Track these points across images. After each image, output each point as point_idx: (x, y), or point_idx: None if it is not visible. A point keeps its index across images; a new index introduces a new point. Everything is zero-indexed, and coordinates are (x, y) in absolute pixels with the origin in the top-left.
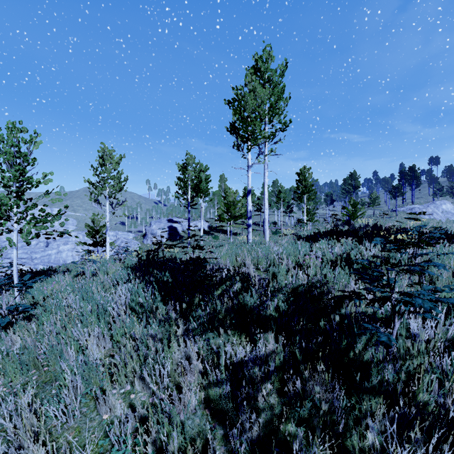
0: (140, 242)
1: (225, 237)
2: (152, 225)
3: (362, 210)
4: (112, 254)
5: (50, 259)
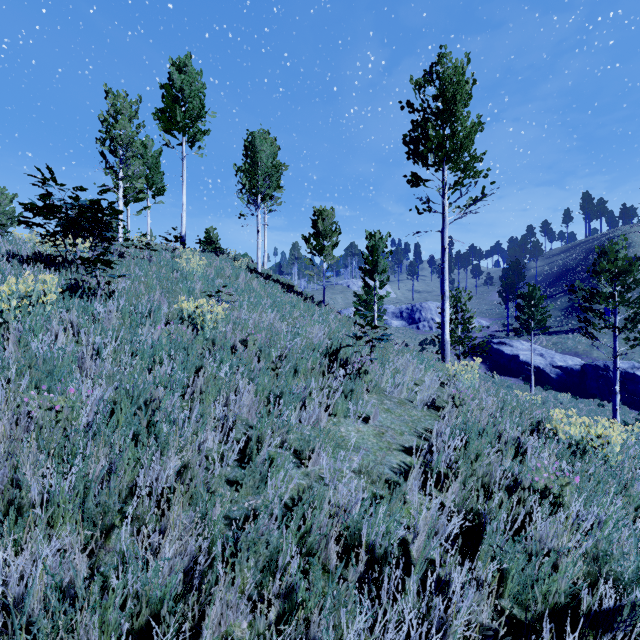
0: None
1: None
2: None
3: None
4: None
5: None
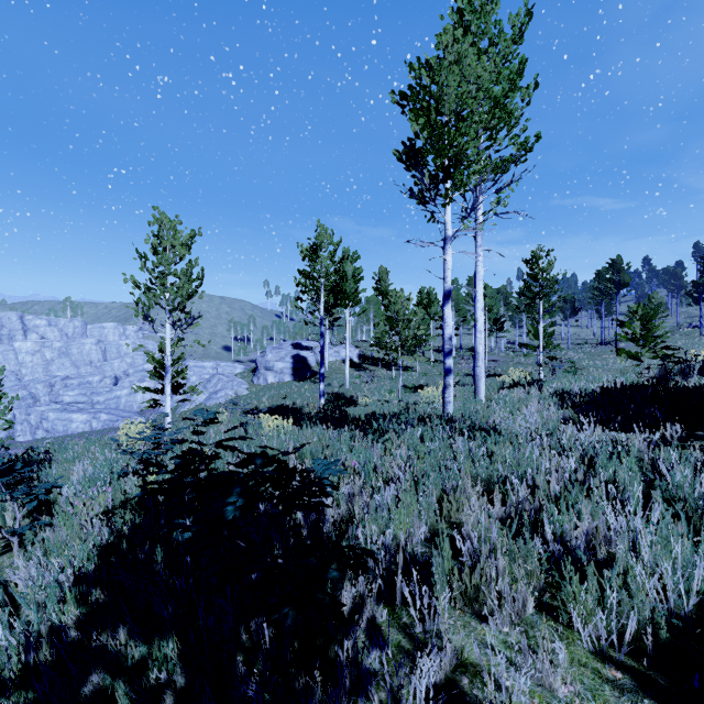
0: (247, 382)
1: (388, 375)
2: (267, 354)
3: (661, 328)
4: (203, 401)
5: (118, 403)
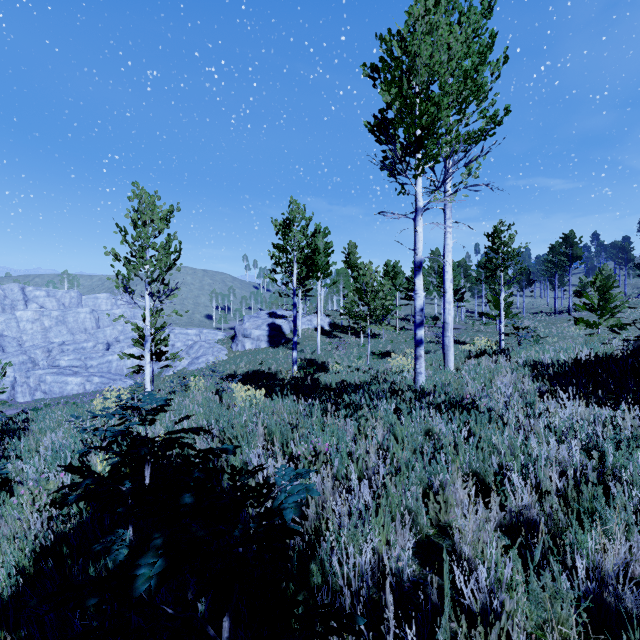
0: (226, 348)
1: (357, 342)
2: (245, 323)
3: (618, 299)
4: (186, 366)
5: (110, 367)
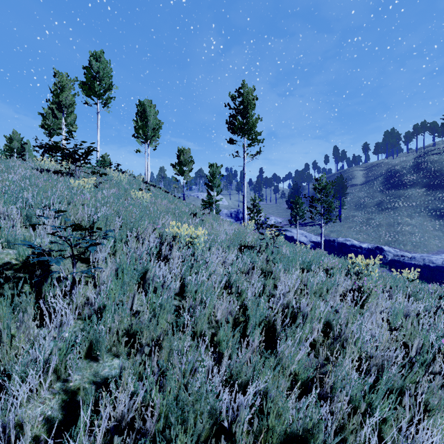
0: None
1: None
2: None
3: None
4: None
5: None
